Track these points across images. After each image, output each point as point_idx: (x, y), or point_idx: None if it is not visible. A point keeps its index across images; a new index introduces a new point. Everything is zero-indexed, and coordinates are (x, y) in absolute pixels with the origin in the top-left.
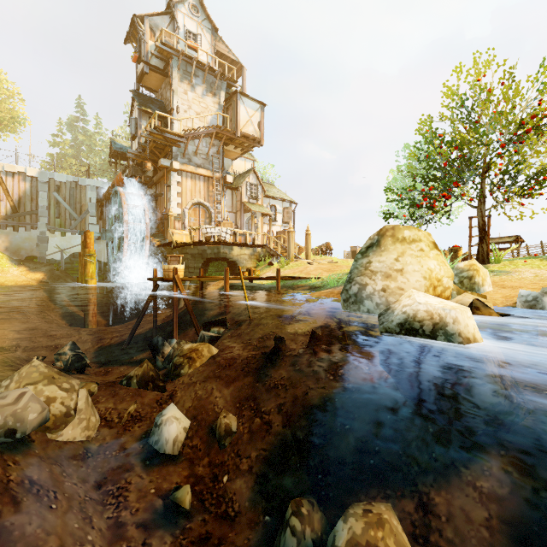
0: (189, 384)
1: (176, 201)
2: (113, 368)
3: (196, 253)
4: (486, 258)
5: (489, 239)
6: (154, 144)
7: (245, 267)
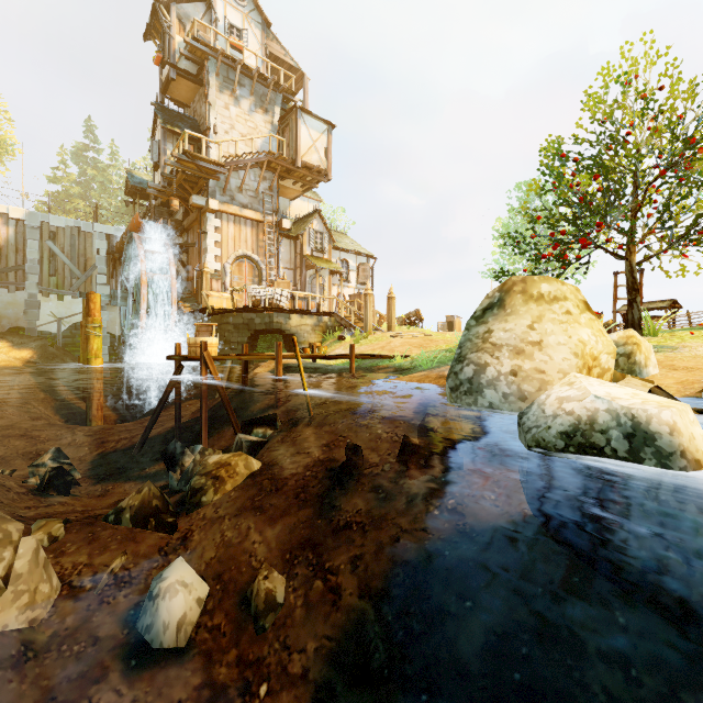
0: (213, 519)
1: (214, 253)
2: (114, 486)
3: (240, 323)
4: (638, 329)
5: (641, 303)
6: (183, 176)
7: (307, 341)
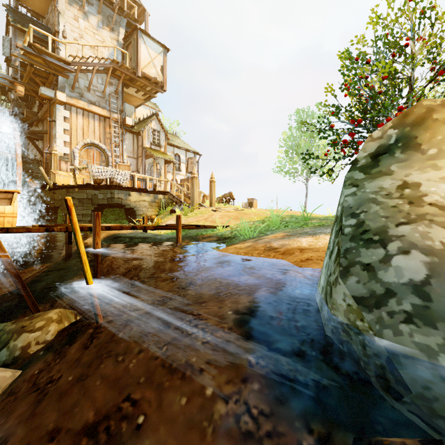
0: None
1: (63, 138)
2: None
3: (84, 198)
4: None
5: None
6: (32, 69)
7: (145, 214)
